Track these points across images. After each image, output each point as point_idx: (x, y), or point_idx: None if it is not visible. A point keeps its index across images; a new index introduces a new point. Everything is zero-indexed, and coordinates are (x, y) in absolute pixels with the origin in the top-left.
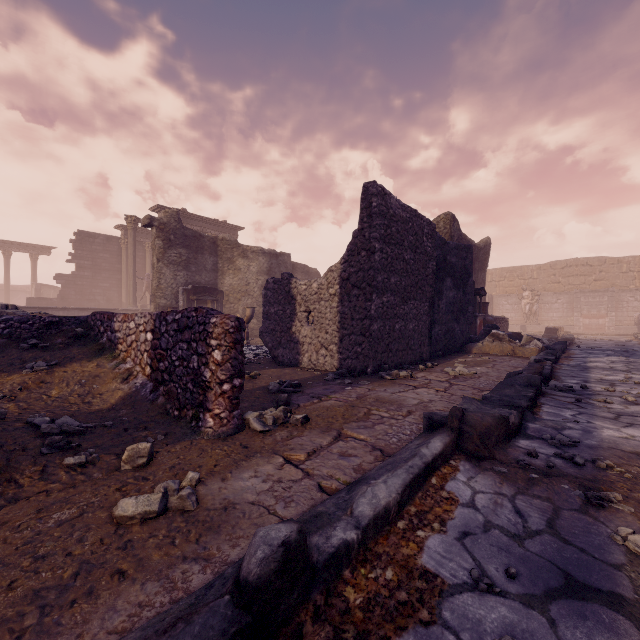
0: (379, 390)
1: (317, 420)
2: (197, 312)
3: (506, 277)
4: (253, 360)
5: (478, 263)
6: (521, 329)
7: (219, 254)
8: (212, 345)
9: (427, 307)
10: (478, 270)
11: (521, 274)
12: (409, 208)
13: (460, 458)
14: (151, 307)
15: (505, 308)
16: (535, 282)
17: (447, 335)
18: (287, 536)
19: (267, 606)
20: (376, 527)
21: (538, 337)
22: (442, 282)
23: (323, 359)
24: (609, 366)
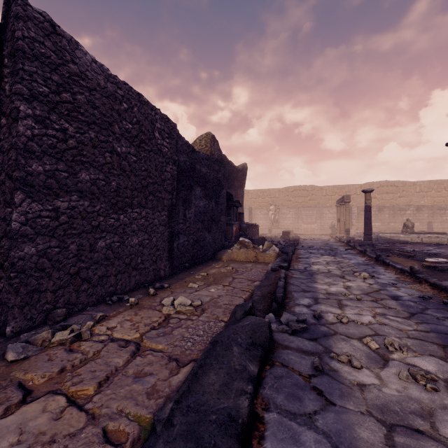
0: None
1: None
2: None
3: (260, 196)
4: None
5: (237, 182)
6: (269, 231)
7: None
8: None
9: (165, 216)
10: (237, 187)
11: (269, 194)
12: (126, 86)
13: None
14: None
15: (259, 217)
16: (277, 200)
17: (196, 245)
18: None
19: None
20: None
21: (278, 238)
22: (190, 190)
23: None
24: (327, 269)
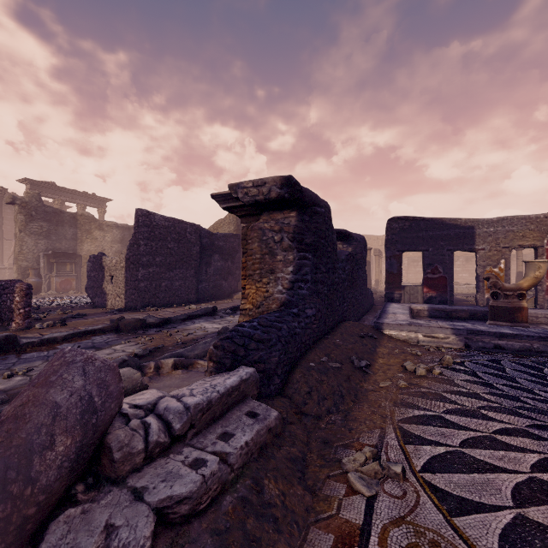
0: (125, 315)
1: (71, 325)
2: (11, 282)
3: None
4: (81, 305)
5: None
6: None
7: (79, 226)
8: (16, 295)
9: (193, 272)
10: None
11: None
12: (173, 219)
13: (114, 332)
14: (14, 268)
15: None
16: None
17: (215, 288)
18: (8, 334)
19: (0, 345)
20: (49, 341)
21: None
22: (210, 257)
23: (118, 303)
24: None
